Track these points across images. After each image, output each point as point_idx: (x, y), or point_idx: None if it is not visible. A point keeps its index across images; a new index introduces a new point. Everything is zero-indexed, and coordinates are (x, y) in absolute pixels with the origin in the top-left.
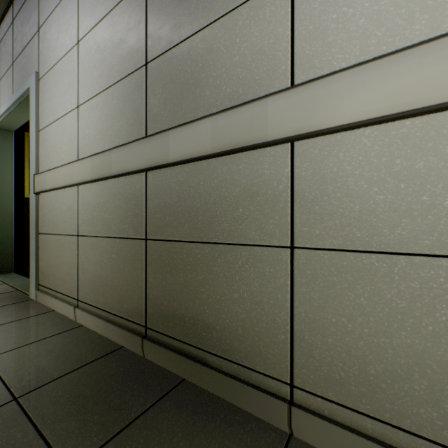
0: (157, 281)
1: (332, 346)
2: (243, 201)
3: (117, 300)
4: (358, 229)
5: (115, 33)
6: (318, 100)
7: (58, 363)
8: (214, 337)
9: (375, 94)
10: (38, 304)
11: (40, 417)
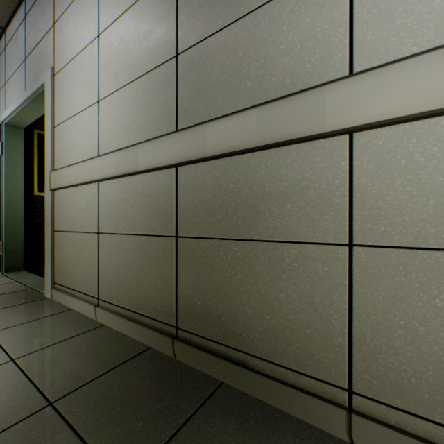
0: (189, 280)
1: (400, 351)
2: (292, 196)
3: (143, 299)
4: (433, 225)
5: (141, 24)
6: (387, 87)
7: (87, 365)
8: (256, 338)
9: None
10: (54, 302)
11: (81, 424)
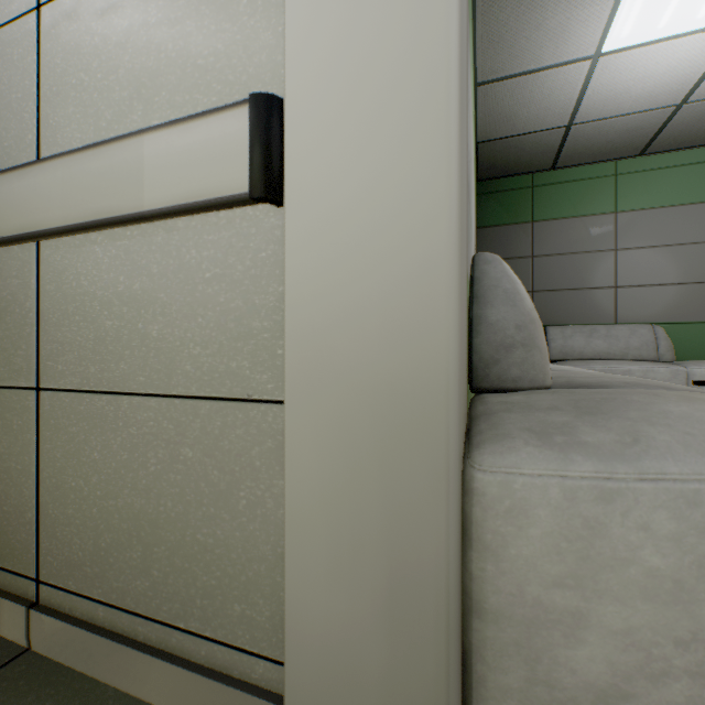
0: None
1: (73, 519)
2: None
3: None
4: (94, 363)
5: None
6: (38, 190)
7: None
8: None
9: (82, 194)
10: None
11: None
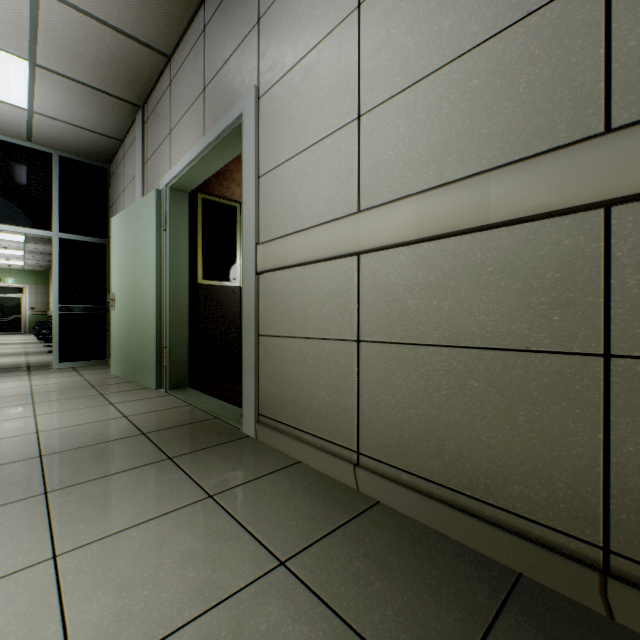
0: None
1: None
2: None
3: (487, 473)
4: None
5: None
6: None
7: (429, 603)
8: None
9: None
10: (264, 445)
11: None
